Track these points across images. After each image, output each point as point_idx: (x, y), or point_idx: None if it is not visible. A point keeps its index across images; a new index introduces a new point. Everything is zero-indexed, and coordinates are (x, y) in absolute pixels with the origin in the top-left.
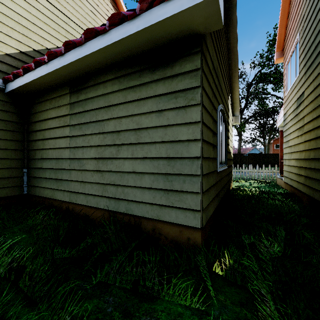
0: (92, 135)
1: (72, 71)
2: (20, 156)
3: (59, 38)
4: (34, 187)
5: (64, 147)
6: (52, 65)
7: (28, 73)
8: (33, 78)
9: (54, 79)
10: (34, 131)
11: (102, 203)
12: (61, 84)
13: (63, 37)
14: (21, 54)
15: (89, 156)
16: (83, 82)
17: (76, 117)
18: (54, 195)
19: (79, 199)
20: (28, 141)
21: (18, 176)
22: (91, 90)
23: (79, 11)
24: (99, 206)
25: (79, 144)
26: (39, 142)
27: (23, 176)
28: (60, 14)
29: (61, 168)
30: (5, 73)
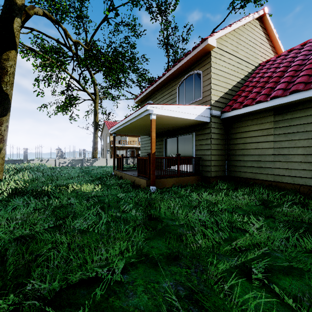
0: (299, 140)
1: (287, 103)
2: (224, 153)
3: (238, 76)
4: (234, 171)
5: (267, 148)
6: (273, 102)
7: (246, 107)
8: (251, 110)
9: (265, 109)
10: (234, 138)
11: (311, 182)
12: (265, 110)
13: (239, 74)
14: (224, 94)
15: (296, 153)
16: (289, 107)
17: (280, 129)
18: (256, 177)
19: (284, 179)
20: (228, 144)
21: (224, 165)
22: (298, 112)
23: (246, 52)
24: (308, 184)
25: (284, 145)
26: (240, 145)
27: (225, 165)
28: (238, 60)
29: (264, 160)
30: (220, 107)
